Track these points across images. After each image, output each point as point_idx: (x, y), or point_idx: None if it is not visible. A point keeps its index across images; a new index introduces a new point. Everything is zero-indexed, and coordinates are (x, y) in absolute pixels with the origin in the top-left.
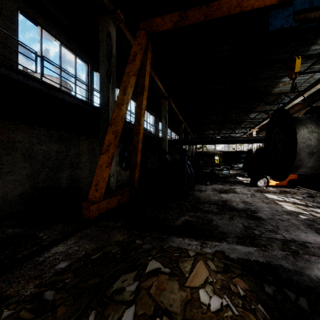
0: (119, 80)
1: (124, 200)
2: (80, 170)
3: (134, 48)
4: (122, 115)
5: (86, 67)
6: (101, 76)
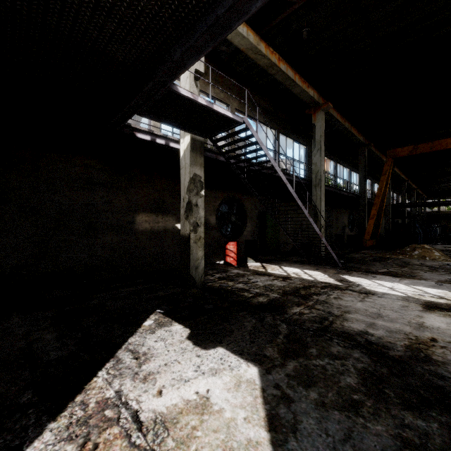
0: (347, 162)
1: (374, 244)
2: (333, 229)
3: (385, 168)
4: (379, 201)
5: (333, 163)
6: (360, 178)
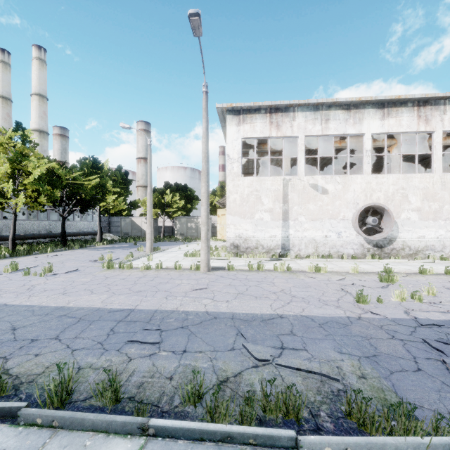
0: None
1: None
2: None
3: None
4: None
5: None
6: None
